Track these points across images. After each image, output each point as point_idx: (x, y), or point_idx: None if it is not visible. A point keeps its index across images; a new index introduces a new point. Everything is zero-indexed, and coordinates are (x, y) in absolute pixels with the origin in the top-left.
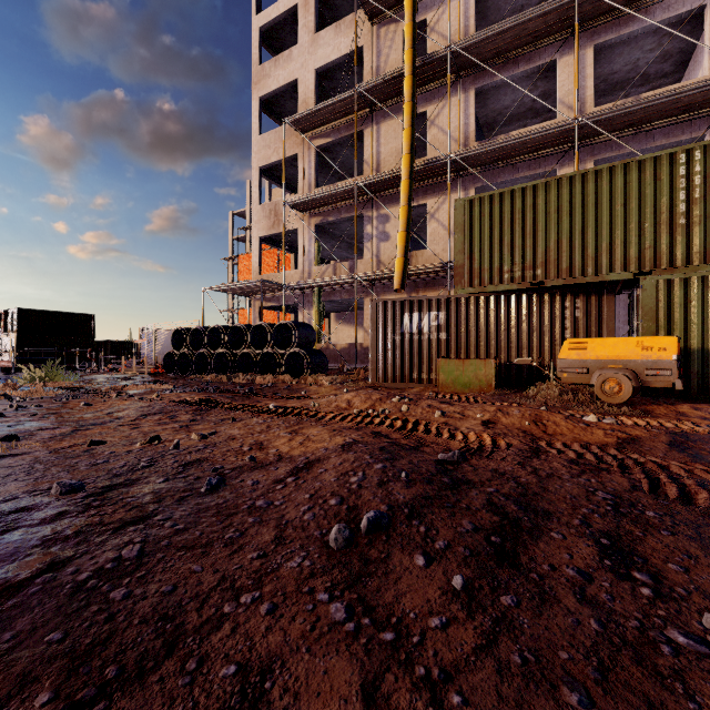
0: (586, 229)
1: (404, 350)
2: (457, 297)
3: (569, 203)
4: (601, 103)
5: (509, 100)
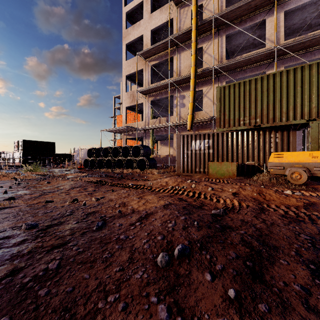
0: (282, 99)
1: (192, 157)
2: (217, 133)
3: (273, 86)
4: (287, 39)
5: (242, 40)
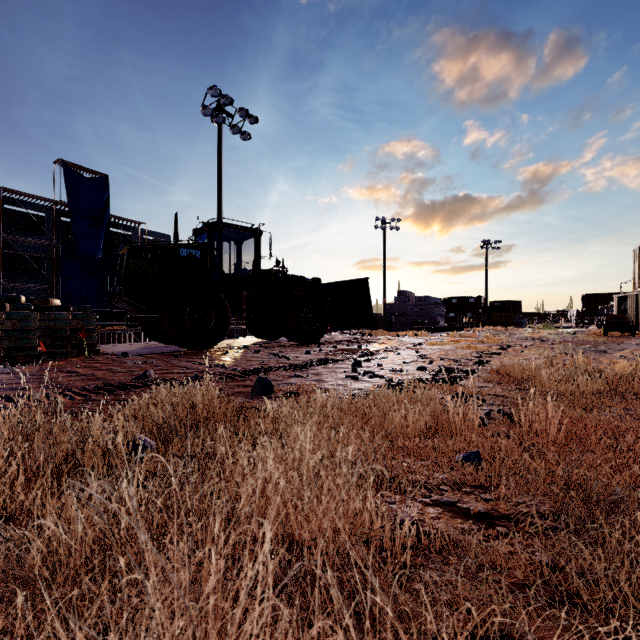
0: None
1: None
2: (633, 294)
3: None
4: None
5: None
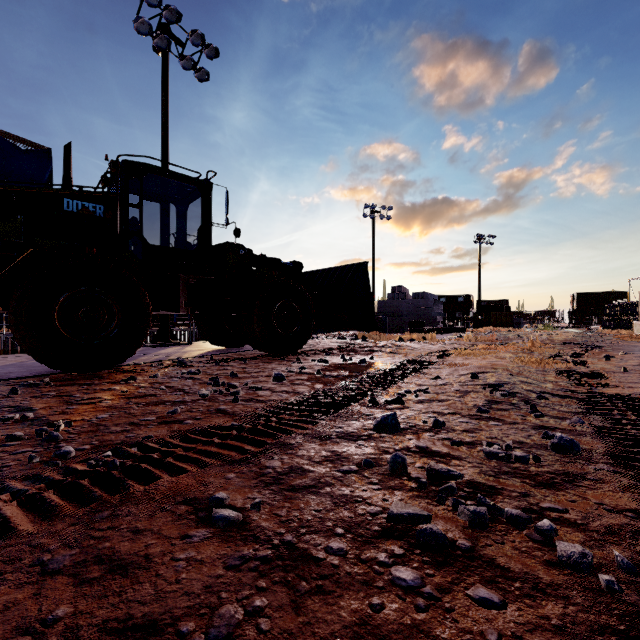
0: None
1: None
2: None
3: None
4: None
5: None
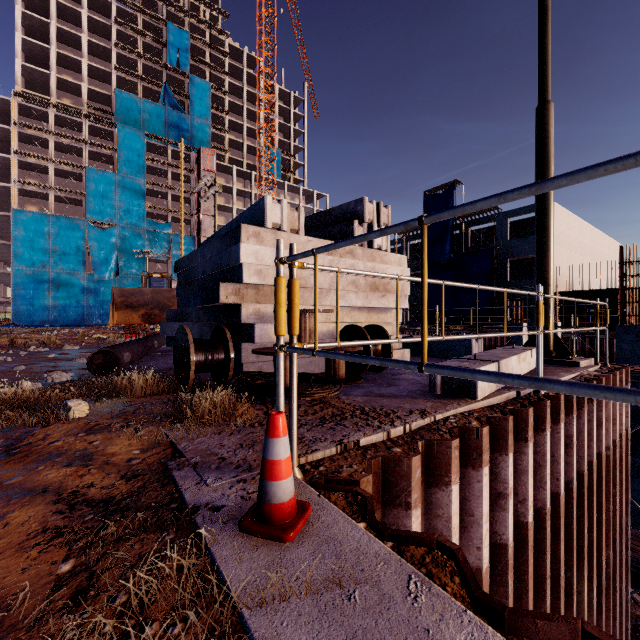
0: None
1: None
2: None
3: None
4: None
5: None
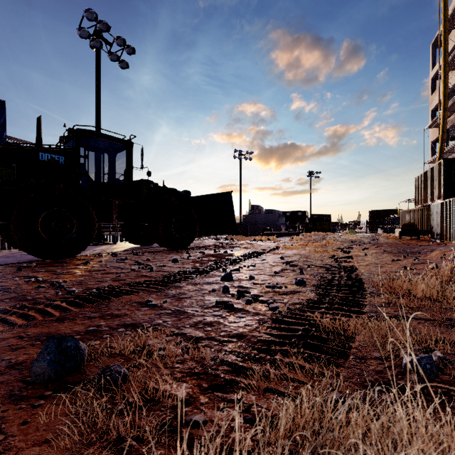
0: (427, 188)
1: None
2: (415, 209)
3: (425, 180)
4: None
5: None
